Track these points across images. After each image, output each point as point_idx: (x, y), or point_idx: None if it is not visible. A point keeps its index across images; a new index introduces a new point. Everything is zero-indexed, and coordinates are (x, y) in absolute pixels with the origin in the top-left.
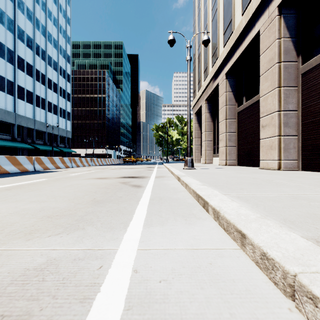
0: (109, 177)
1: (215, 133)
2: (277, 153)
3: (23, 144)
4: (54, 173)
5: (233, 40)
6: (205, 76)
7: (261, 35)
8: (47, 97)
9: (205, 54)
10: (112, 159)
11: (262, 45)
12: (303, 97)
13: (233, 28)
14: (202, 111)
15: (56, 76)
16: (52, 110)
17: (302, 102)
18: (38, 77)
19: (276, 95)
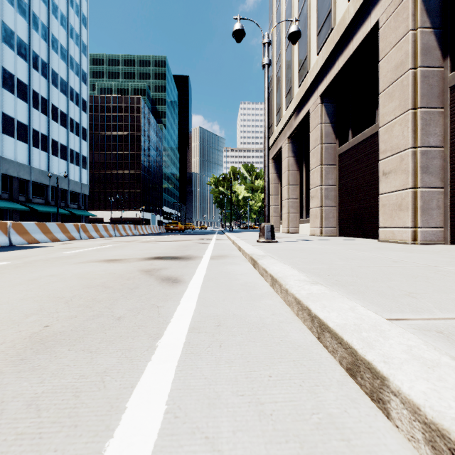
0: (128, 258)
1: (303, 188)
2: (411, 216)
3: (11, 204)
4: (36, 250)
5: (333, 41)
6: (288, 101)
7: (381, 27)
8: (50, 133)
9: (288, 69)
10: (148, 227)
11: (383, 43)
12: (453, 124)
13: (333, 23)
14: (283, 155)
15: (64, 102)
16: (58, 153)
17: (451, 133)
18: (37, 103)
19: (409, 121)
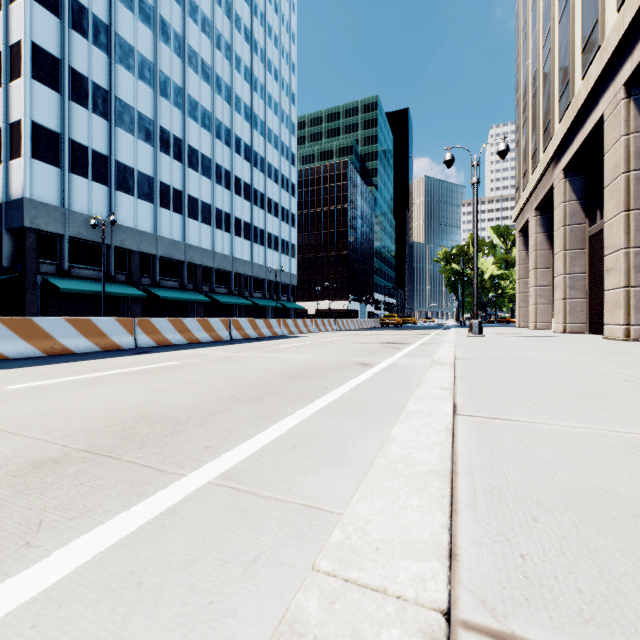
0: (369, 342)
1: None
2: (623, 315)
3: (241, 299)
4: (308, 338)
5: (569, 118)
6: (533, 166)
7: (605, 122)
8: (266, 227)
9: (533, 125)
10: (362, 321)
11: (606, 138)
12: None
13: (571, 96)
14: (529, 230)
15: (277, 191)
16: (272, 245)
17: None
18: (256, 200)
19: (621, 223)
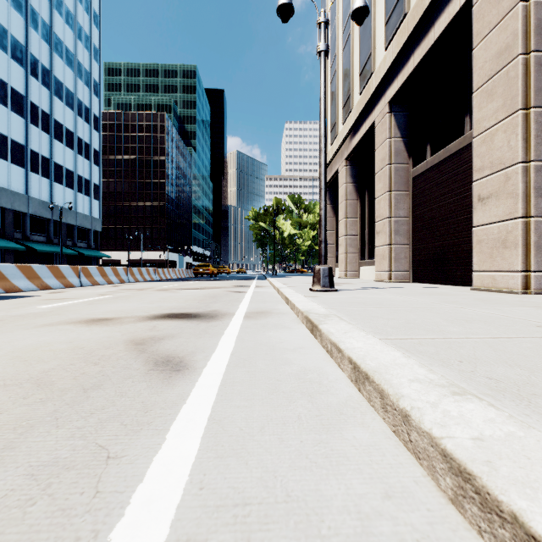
0: (123, 317)
1: (365, 221)
2: (521, 256)
3: (3, 242)
4: (3, 303)
5: (407, 30)
6: (346, 113)
7: (476, 3)
8: (53, 156)
9: (346, 72)
10: (171, 270)
11: (479, 24)
12: None
13: (407, 7)
14: (339, 181)
15: (71, 117)
16: (63, 180)
17: None
18: (36, 118)
19: (518, 126)
